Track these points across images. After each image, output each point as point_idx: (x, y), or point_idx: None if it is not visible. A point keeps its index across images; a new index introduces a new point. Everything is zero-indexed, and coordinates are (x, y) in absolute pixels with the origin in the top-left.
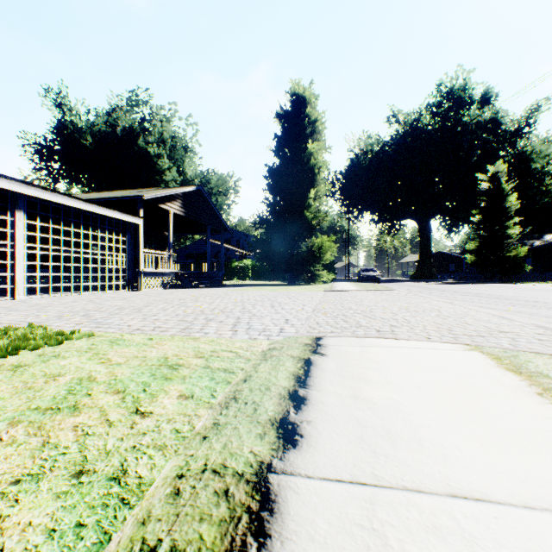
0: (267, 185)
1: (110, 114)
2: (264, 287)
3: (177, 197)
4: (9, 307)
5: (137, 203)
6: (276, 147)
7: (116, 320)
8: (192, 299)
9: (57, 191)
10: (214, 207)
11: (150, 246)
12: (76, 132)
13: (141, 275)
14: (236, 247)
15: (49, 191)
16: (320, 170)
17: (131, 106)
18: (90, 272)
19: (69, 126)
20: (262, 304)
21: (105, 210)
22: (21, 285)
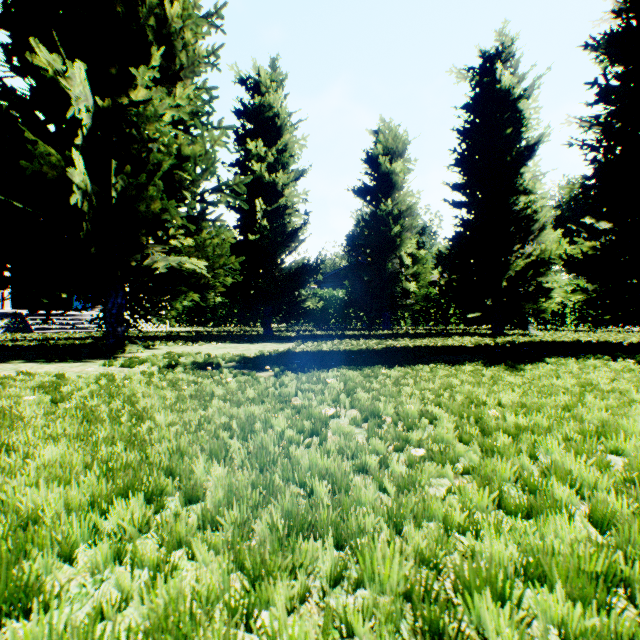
0: None
1: None
2: None
3: None
4: None
5: None
6: None
7: None
8: None
9: None
10: None
11: None
12: None
13: None
14: None
15: None
16: None
17: None
18: None
19: None
20: None
21: None
22: None
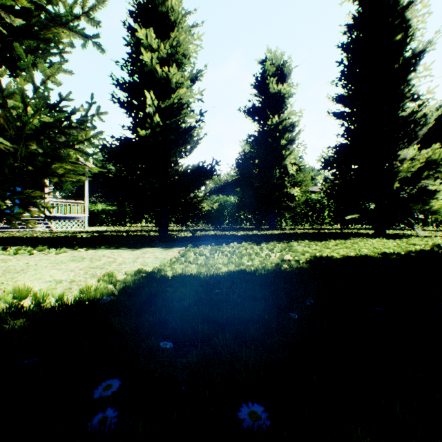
0: None
1: None
2: None
3: None
4: None
5: None
6: None
7: None
8: None
9: None
10: None
11: None
12: None
13: None
14: None
15: None
16: None
17: None
18: None
19: None
20: None
21: None
22: None
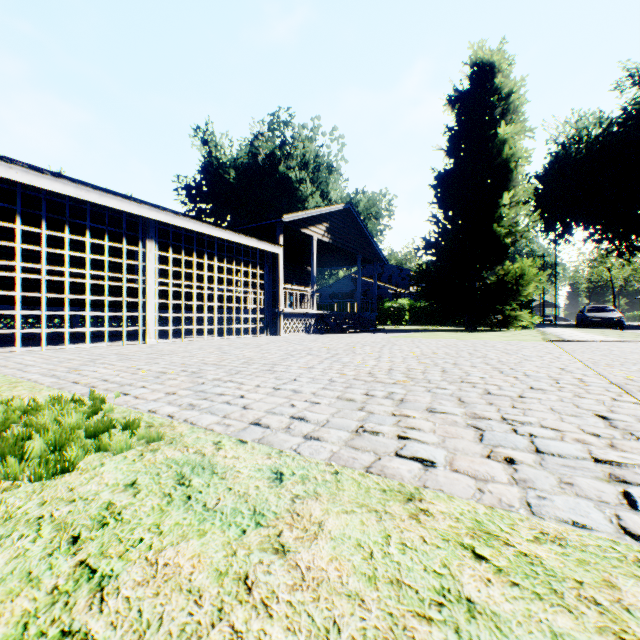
0: (435, 197)
1: (252, 143)
2: (436, 334)
3: (321, 220)
4: (126, 354)
5: (276, 229)
6: (448, 142)
7: (230, 388)
8: (346, 350)
9: (188, 216)
10: (365, 230)
11: (291, 284)
12: (220, 168)
13: (281, 316)
14: (388, 284)
15: (180, 216)
16: (517, 164)
17: (272, 130)
18: (225, 312)
19: (214, 162)
20: (472, 364)
21: (240, 237)
22: (152, 326)
